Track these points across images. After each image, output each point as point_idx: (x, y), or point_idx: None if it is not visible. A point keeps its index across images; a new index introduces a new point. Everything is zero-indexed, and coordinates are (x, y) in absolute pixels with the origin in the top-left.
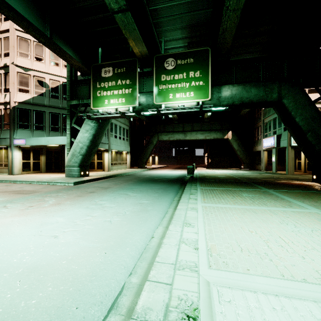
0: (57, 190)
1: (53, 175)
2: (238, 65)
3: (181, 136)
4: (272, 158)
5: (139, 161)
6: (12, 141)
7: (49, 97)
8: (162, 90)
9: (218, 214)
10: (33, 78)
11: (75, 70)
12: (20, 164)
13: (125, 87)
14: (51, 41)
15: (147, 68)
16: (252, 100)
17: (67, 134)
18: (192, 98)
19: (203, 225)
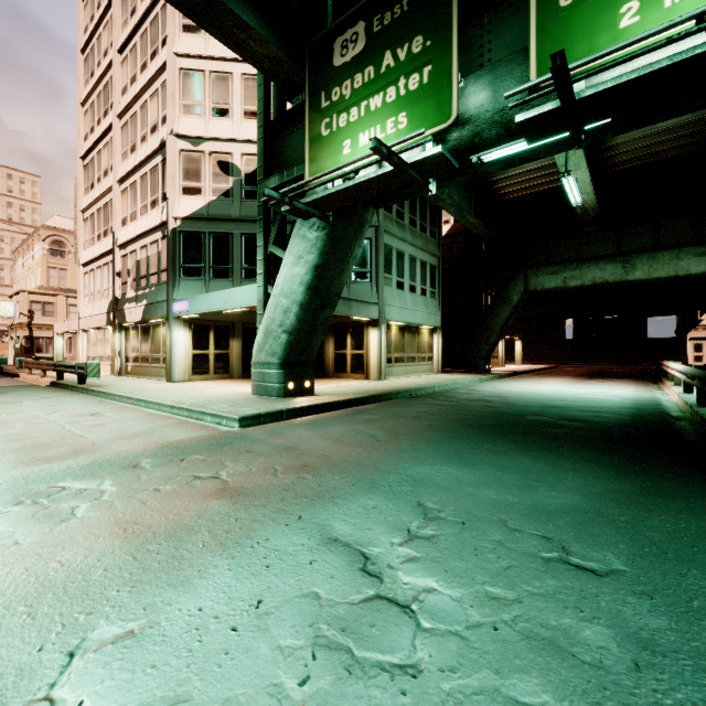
0: (145, 452)
1: (237, 388)
2: None
3: (610, 270)
4: None
5: (468, 354)
6: (171, 306)
7: (242, 198)
8: (574, 6)
9: None
10: (210, 160)
11: (280, 97)
12: (187, 359)
13: (408, 67)
14: None
15: None
16: None
17: (258, 275)
18: None
19: None
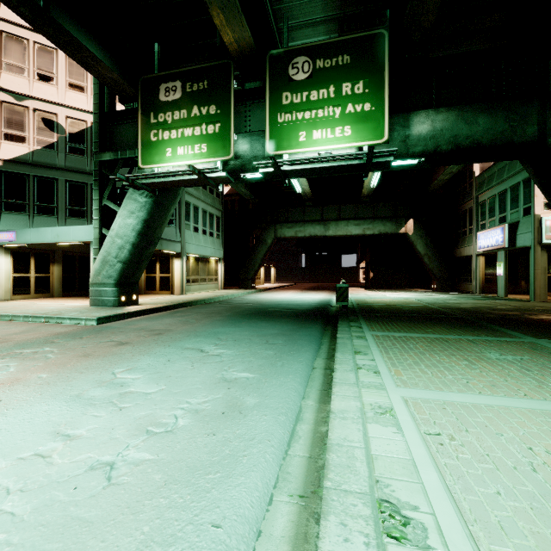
0: (48, 337)
1: (69, 303)
2: (446, 70)
3: (318, 229)
4: (497, 269)
5: (241, 276)
6: None
7: (66, 152)
8: (283, 124)
9: (478, 443)
10: (34, 115)
11: (112, 94)
12: (8, 281)
13: (207, 120)
14: (45, 14)
15: (252, 82)
16: (479, 141)
17: (94, 220)
18: (348, 138)
19: (461, 526)
